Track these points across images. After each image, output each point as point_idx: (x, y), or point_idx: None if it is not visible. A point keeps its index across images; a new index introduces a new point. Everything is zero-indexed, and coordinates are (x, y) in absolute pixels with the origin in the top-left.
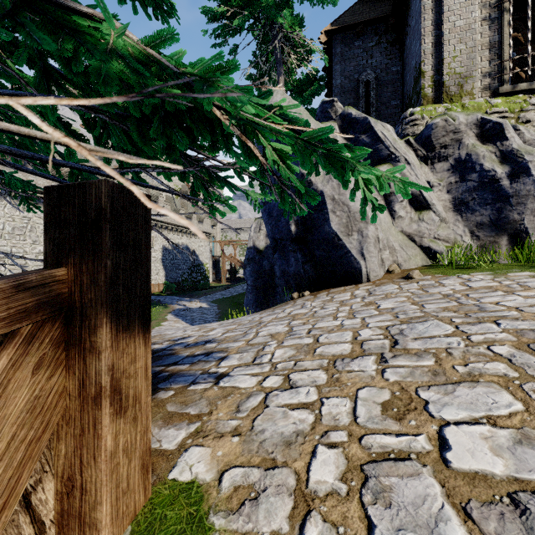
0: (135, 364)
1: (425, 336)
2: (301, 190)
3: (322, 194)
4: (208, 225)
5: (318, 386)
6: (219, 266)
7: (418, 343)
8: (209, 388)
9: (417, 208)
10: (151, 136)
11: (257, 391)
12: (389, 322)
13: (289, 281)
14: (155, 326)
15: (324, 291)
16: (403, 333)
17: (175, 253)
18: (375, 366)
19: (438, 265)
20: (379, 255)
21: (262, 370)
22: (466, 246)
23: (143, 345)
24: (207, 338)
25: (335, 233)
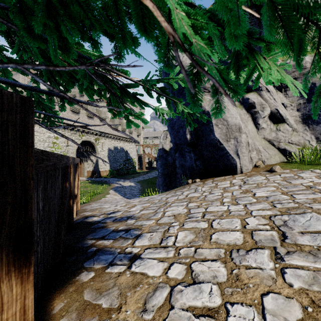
0: (0, 316)
1: (311, 230)
2: (221, 83)
3: (208, 113)
4: (135, 135)
5: (219, 284)
6: (142, 160)
7: (307, 239)
8: (122, 272)
9: (275, 122)
10: (34, 28)
11: (163, 283)
12: (270, 211)
13: (185, 171)
14: (102, 197)
15: (210, 179)
16: (287, 225)
17: (116, 152)
18: (272, 263)
19: (292, 162)
20: (249, 154)
21: (167, 255)
22: (315, 148)
23: (17, 285)
24: (129, 214)
25: (218, 140)
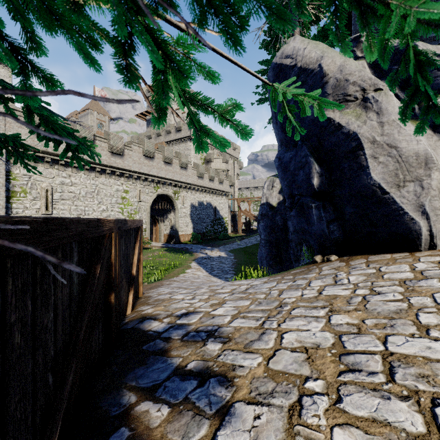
0: None
1: None
2: None
3: (356, 137)
4: (227, 185)
5: None
6: (236, 219)
7: None
8: None
9: None
10: None
11: None
12: None
13: (309, 241)
14: (180, 273)
15: (359, 257)
16: None
17: (201, 209)
18: None
19: None
20: None
21: None
22: None
23: None
24: (212, 323)
25: (377, 185)
